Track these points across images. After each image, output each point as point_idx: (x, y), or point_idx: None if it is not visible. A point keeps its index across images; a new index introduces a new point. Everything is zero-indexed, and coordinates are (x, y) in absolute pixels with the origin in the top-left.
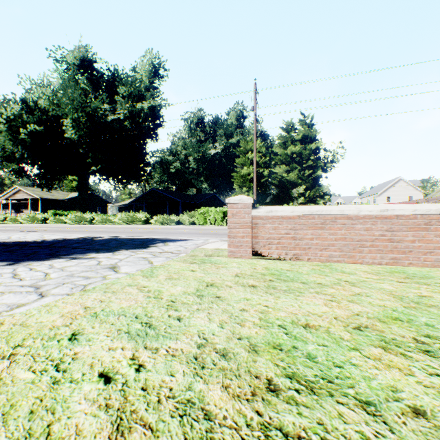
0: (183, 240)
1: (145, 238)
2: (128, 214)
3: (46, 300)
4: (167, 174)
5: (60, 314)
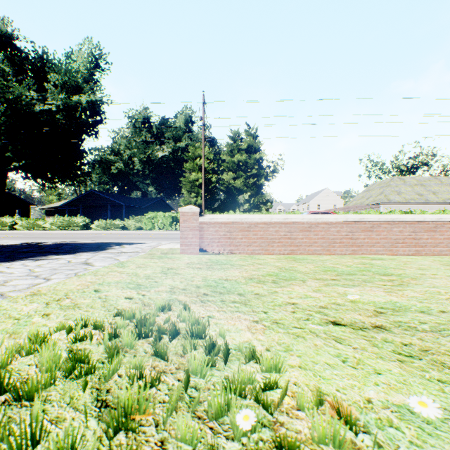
0: (137, 244)
1: (98, 243)
2: (63, 219)
3: (54, 281)
4: (108, 174)
5: (76, 285)
